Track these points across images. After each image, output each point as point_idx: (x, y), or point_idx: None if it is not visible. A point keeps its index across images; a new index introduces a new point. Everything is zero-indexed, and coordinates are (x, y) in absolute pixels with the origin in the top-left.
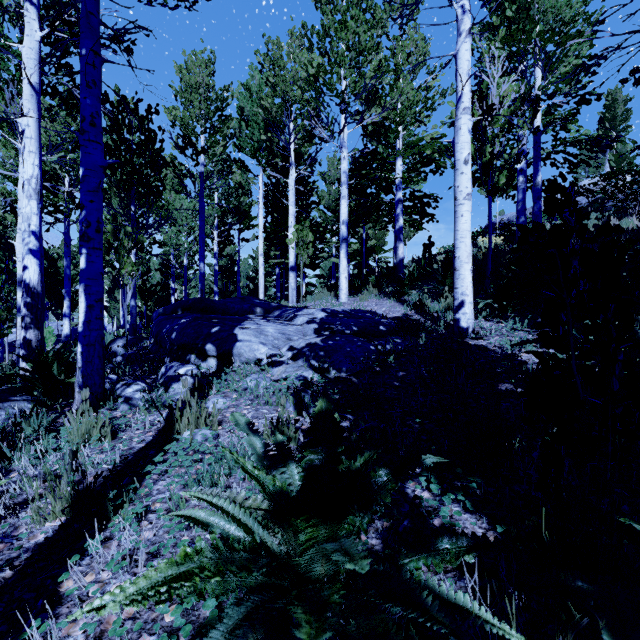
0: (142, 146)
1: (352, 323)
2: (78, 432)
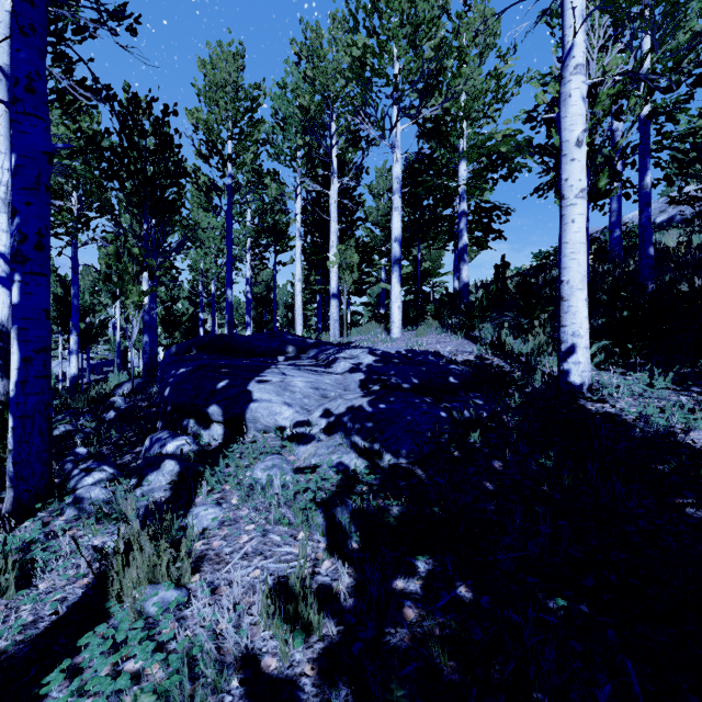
0: (157, 153)
1: (411, 373)
2: None
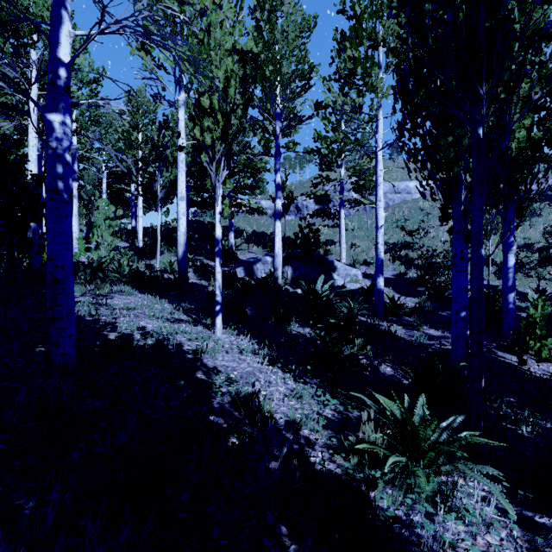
0: None
1: None
2: None
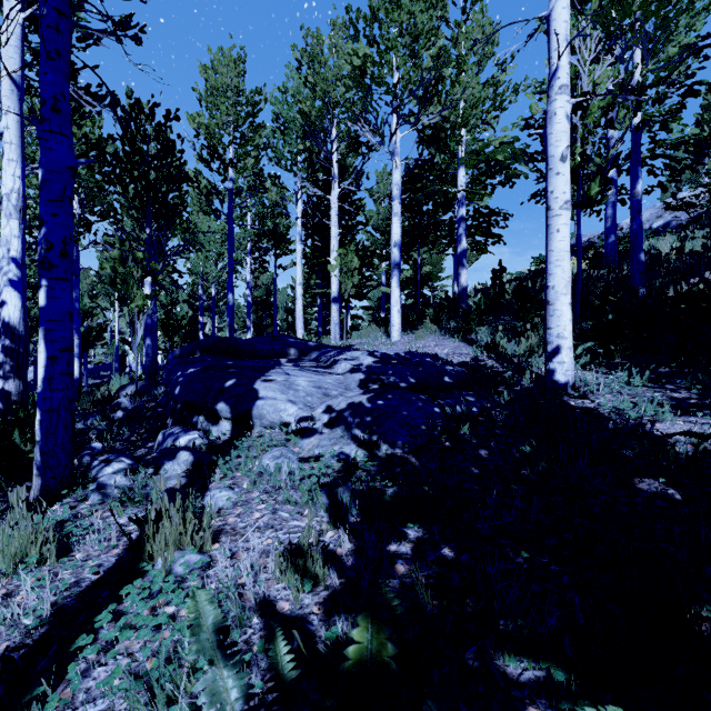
0: (159, 158)
1: (408, 373)
2: (4, 554)
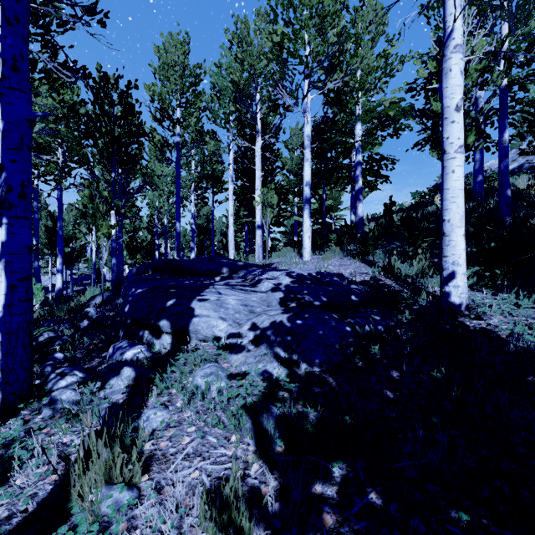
0: (122, 118)
1: (321, 292)
2: None
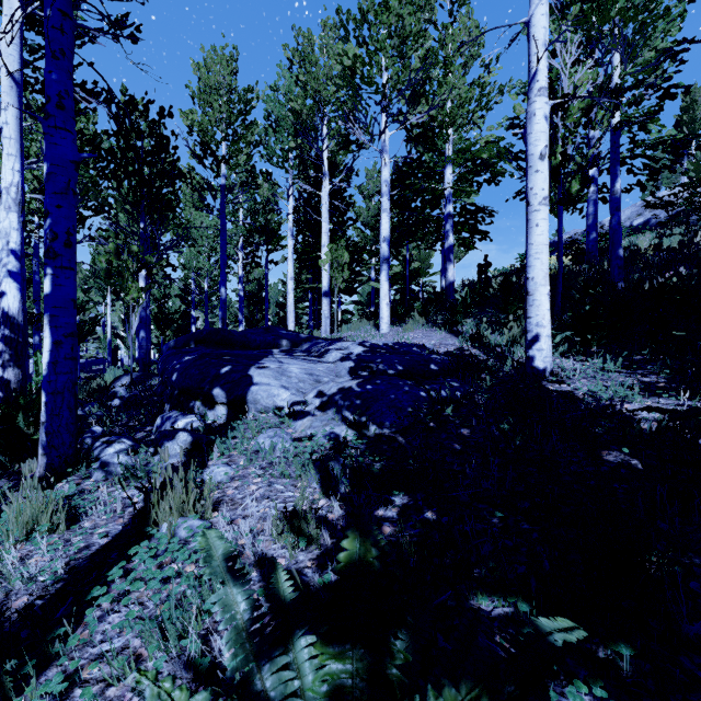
0: (153, 154)
1: (396, 361)
2: (17, 521)
